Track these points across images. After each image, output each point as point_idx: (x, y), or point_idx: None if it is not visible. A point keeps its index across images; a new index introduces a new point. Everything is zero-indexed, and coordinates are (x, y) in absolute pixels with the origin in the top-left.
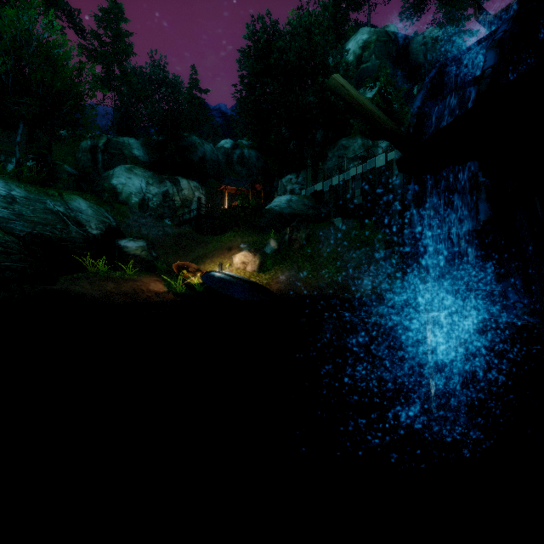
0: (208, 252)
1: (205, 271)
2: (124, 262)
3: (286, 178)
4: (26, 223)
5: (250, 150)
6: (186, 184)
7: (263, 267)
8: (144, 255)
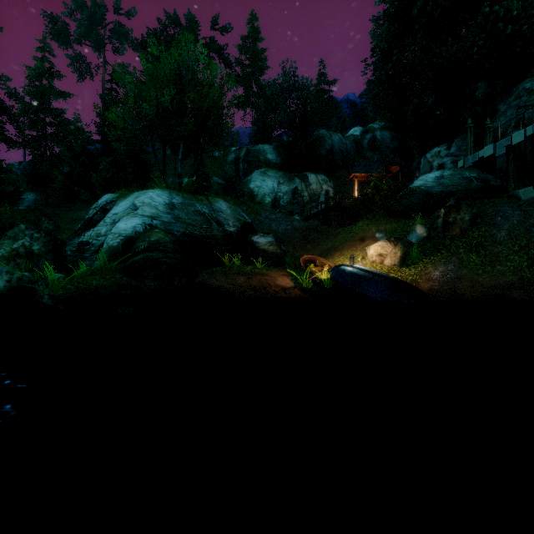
0: (337, 244)
1: (333, 265)
2: (255, 256)
3: (432, 152)
4: (182, 225)
5: (382, 131)
6: (314, 178)
7: (407, 260)
8: (273, 249)
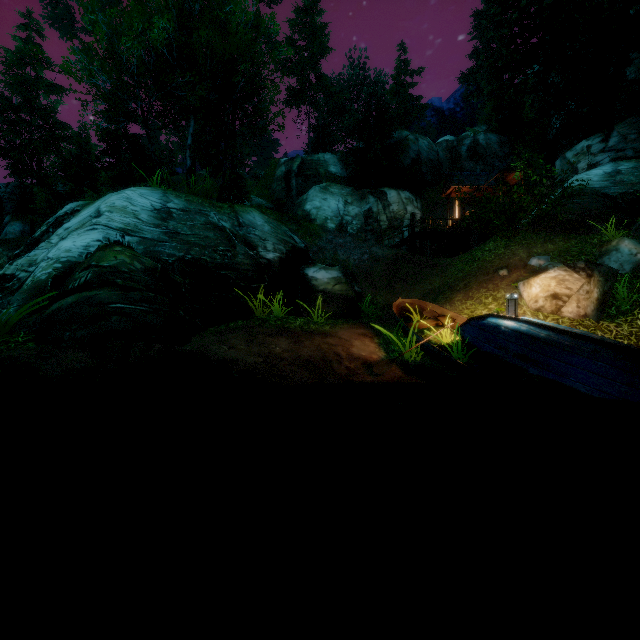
0: (452, 280)
1: (459, 317)
2: (311, 301)
3: (576, 149)
4: (179, 245)
5: (487, 133)
6: (395, 196)
7: (606, 306)
8: (342, 291)
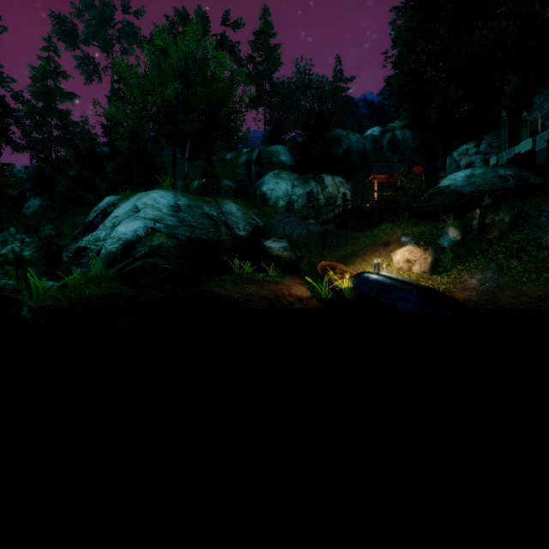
0: (357, 249)
1: (355, 272)
2: (268, 263)
3: (459, 151)
4: (187, 228)
5: (403, 130)
6: (330, 180)
7: (438, 266)
8: (288, 255)
